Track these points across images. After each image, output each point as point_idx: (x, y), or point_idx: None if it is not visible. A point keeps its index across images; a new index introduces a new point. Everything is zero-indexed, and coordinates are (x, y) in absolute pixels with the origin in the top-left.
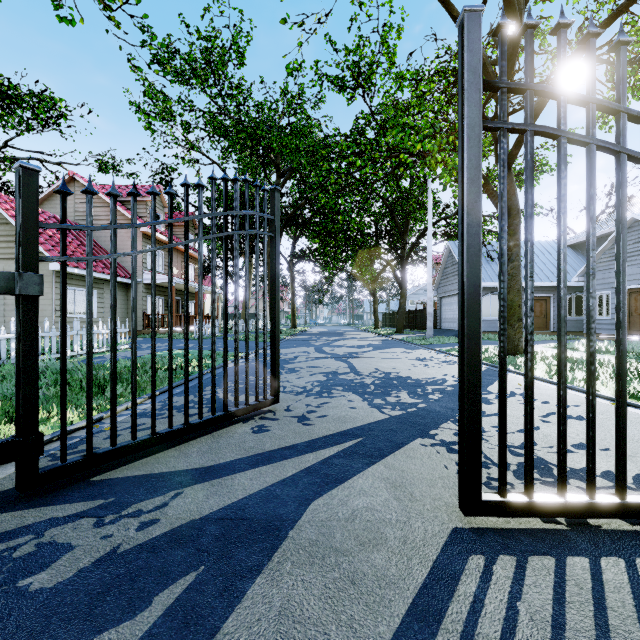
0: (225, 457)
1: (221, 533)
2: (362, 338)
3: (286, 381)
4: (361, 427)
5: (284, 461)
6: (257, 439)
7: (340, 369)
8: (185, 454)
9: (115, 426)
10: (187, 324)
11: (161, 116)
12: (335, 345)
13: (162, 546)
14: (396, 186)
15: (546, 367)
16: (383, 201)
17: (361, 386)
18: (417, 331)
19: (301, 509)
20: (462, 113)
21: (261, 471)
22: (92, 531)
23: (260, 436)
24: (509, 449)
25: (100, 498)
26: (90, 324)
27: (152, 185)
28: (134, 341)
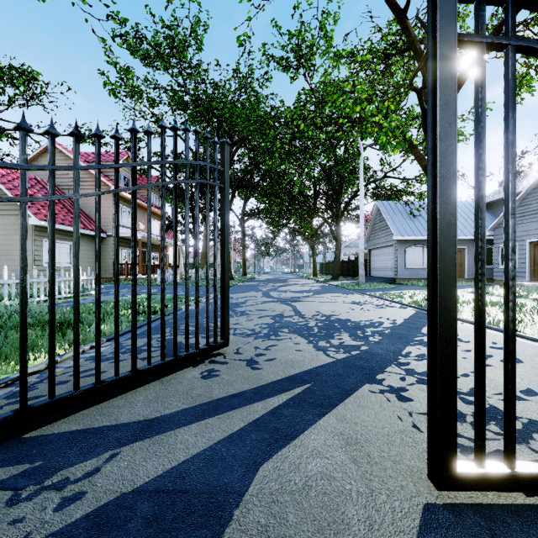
0: (171, 407)
1: (154, 514)
2: (303, 284)
3: (236, 324)
4: (308, 371)
5: (231, 412)
6: (205, 385)
7: (285, 312)
8: (130, 403)
9: (53, 377)
10: (135, 270)
11: (131, 94)
12: (280, 290)
13: (79, 536)
14: (332, 153)
15: (471, 310)
16: (321, 167)
17: (305, 328)
18: (350, 278)
19: (248, 476)
20: (433, 25)
21: (207, 424)
22: (1, 512)
23: (209, 382)
24: (459, 396)
25: (26, 462)
26: (23, 269)
27: (96, 127)
28: (76, 287)
